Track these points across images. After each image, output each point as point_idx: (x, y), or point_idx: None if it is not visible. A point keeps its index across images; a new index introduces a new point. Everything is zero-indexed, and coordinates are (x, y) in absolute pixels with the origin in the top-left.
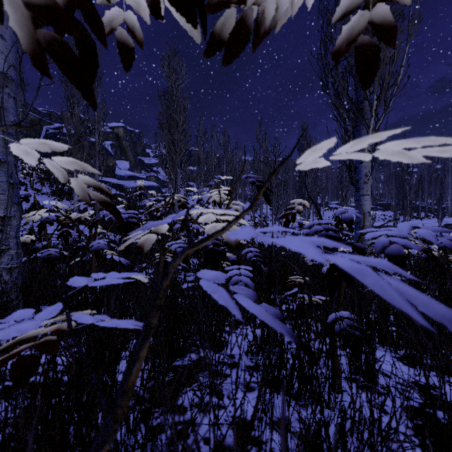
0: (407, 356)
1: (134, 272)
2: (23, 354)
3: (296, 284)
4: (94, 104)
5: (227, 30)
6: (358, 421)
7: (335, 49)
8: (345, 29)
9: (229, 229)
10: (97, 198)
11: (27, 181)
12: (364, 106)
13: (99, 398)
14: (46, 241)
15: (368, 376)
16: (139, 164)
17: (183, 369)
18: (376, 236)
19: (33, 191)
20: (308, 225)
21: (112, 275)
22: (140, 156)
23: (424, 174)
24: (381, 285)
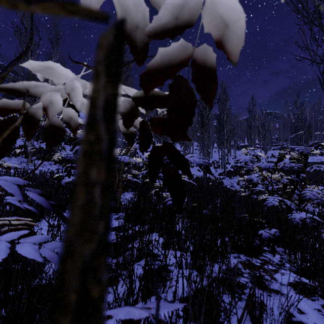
0: None
1: None
2: None
3: None
4: None
5: None
6: None
7: None
8: None
9: None
10: None
11: None
12: None
13: None
14: None
15: None
16: None
17: None
18: None
19: None
20: None
21: None
22: None
23: (312, 122)
24: None
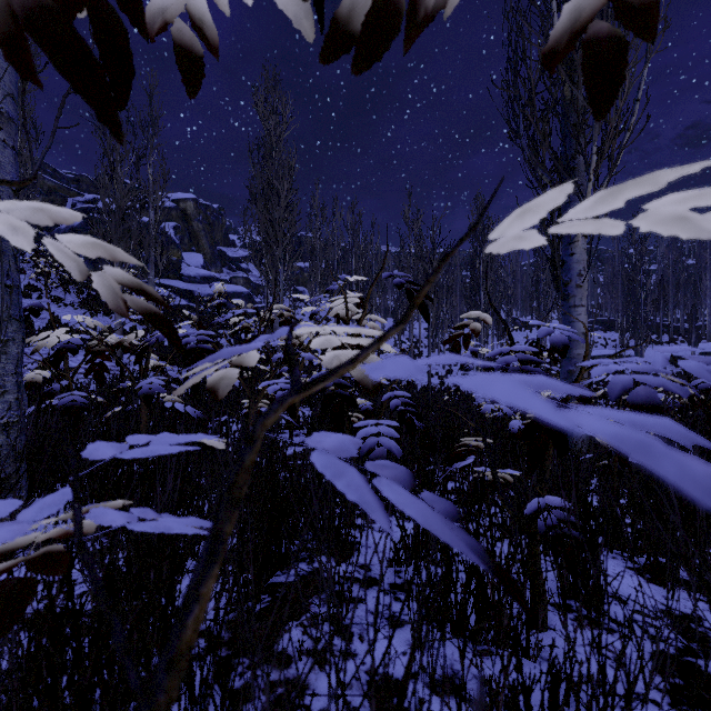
0: (650, 566)
1: (200, 435)
2: (5, 578)
3: (471, 450)
4: (119, 130)
5: (359, 14)
6: (578, 682)
7: (548, 46)
8: (567, 10)
9: (364, 359)
10: (138, 308)
11: (41, 285)
12: (576, 164)
13: (127, 671)
14: (68, 379)
15: (589, 601)
16: (219, 258)
17: (287, 590)
18: (609, 372)
19: (46, 300)
20: (493, 354)
21: (162, 440)
22: (221, 245)
23: (668, 273)
24: (693, 478)
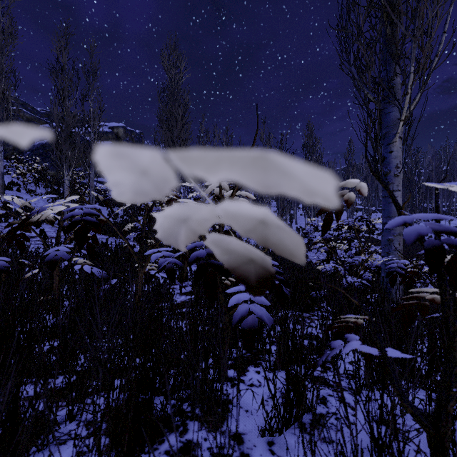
0: None
1: None
2: None
3: (348, 325)
4: None
5: None
6: None
7: None
8: None
9: None
10: None
11: (21, 182)
12: (394, 84)
13: None
14: None
15: None
16: None
17: None
18: None
19: None
20: (395, 224)
21: None
22: None
23: (432, 175)
24: None
